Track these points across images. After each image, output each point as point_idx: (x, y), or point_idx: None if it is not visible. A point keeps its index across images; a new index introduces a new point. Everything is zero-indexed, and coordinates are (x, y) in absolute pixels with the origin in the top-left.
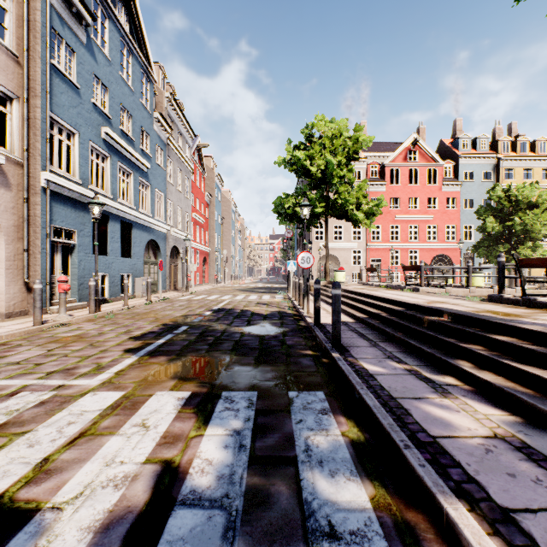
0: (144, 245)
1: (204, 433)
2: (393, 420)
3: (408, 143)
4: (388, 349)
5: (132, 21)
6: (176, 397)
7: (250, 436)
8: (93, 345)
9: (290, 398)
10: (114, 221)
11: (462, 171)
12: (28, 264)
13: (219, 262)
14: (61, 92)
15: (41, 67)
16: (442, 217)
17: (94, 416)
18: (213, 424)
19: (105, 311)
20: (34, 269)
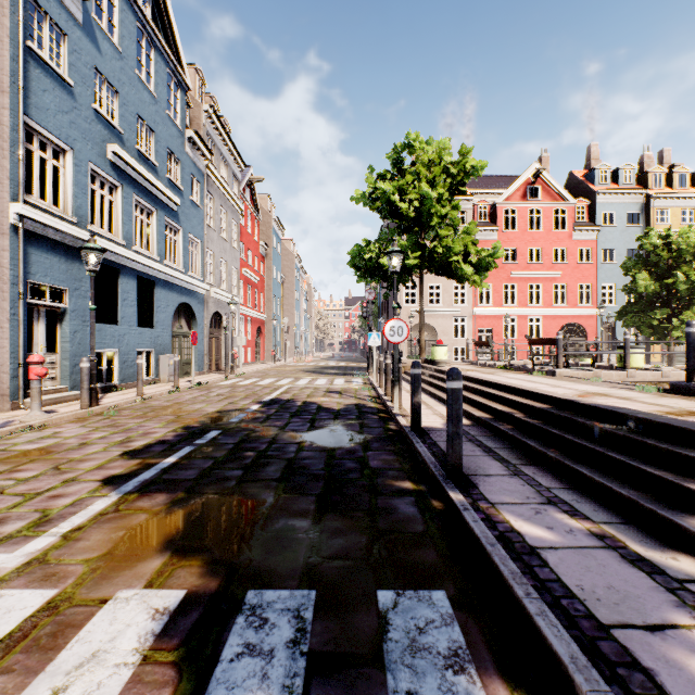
0: (172, 311)
1: None
2: None
3: (527, 175)
4: (541, 481)
5: (155, 3)
6: (152, 606)
7: None
8: (58, 469)
9: (380, 613)
10: (127, 277)
11: (600, 212)
12: None
13: (278, 334)
14: (44, 90)
15: (10, 49)
16: (573, 274)
17: None
18: None
19: (106, 405)
20: None
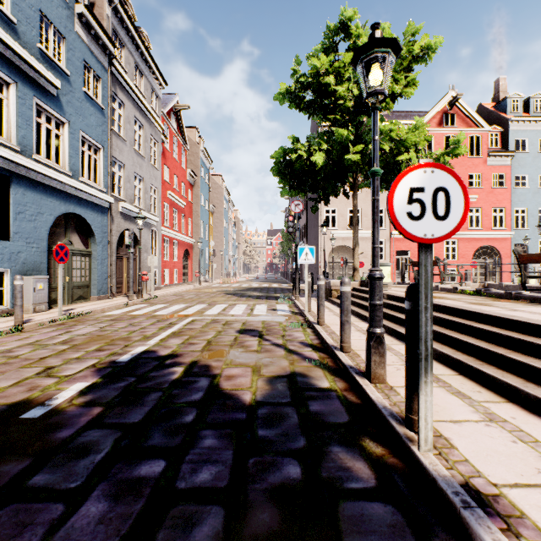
0: (48, 220)
1: None
2: None
3: (444, 103)
4: None
5: None
6: None
7: None
8: None
9: None
10: None
11: (513, 139)
12: None
13: (206, 257)
14: None
15: None
16: (487, 198)
17: None
18: None
19: None
20: None
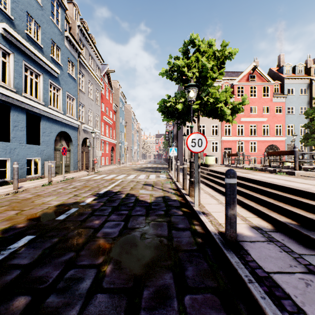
0: (54, 135)
1: None
2: None
3: (249, 69)
4: None
5: None
6: None
7: None
8: None
9: None
10: (17, 112)
11: (286, 88)
12: None
13: (123, 150)
14: None
15: None
16: (272, 119)
17: None
18: None
19: None
20: None
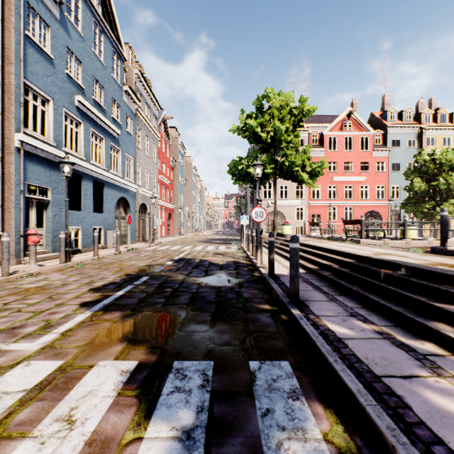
0: (114, 202)
1: (143, 436)
2: (390, 417)
3: (343, 115)
4: (347, 304)
5: (104, 5)
6: (120, 369)
7: (204, 441)
8: (51, 298)
9: (251, 372)
10: (86, 180)
11: (390, 139)
12: (3, 218)
13: (182, 217)
14: (36, 62)
15: (15, 36)
16: (373, 178)
17: (12, 402)
18: (157, 417)
19: (75, 261)
20: (9, 223)
